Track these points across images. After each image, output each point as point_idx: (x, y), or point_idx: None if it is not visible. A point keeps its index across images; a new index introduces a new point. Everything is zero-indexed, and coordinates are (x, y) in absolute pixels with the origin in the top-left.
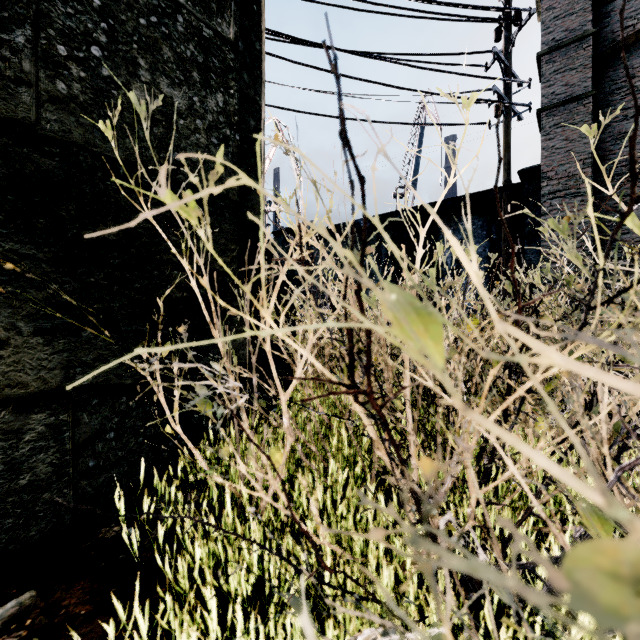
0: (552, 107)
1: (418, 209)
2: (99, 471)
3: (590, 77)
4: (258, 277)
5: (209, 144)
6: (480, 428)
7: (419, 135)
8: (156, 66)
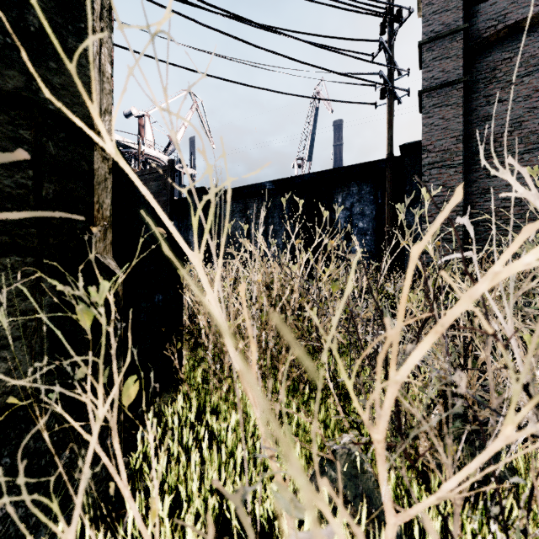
0: (431, 89)
1: (316, 175)
2: None
3: (462, 66)
4: None
5: None
6: None
7: (314, 116)
8: None
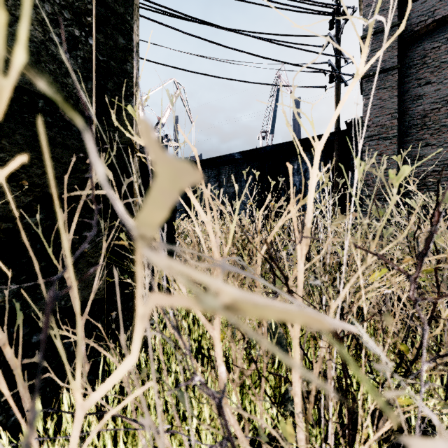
0: (370, 75)
1: (276, 146)
2: None
3: (396, 55)
4: None
5: (46, 40)
6: None
7: (276, 96)
8: None
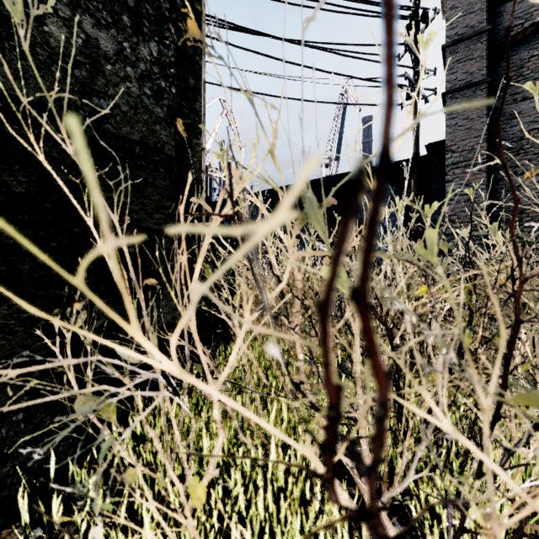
0: (455, 91)
1: (342, 176)
2: (2, 460)
3: (486, 66)
4: (98, 252)
5: (141, 94)
6: (538, 508)
7: (342, 115)
8: (78, 2)
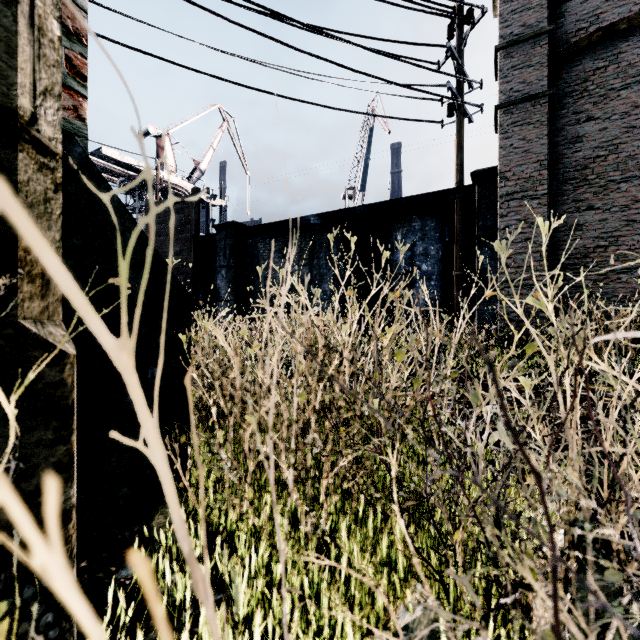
0: (510, 104)
1: (371, 207)
2: None
3: (547, 76)
4: None
5: None
6: None
7: (368, 137)
8: None
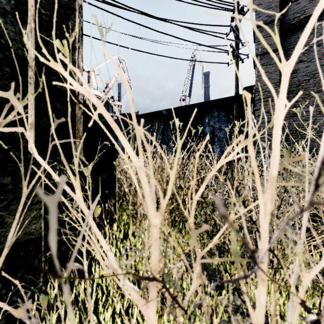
0: (261, 55)
1: (193, 105)
2: None
3: None
4: None
5: None
6: None
7: (192, 69)
8: None
